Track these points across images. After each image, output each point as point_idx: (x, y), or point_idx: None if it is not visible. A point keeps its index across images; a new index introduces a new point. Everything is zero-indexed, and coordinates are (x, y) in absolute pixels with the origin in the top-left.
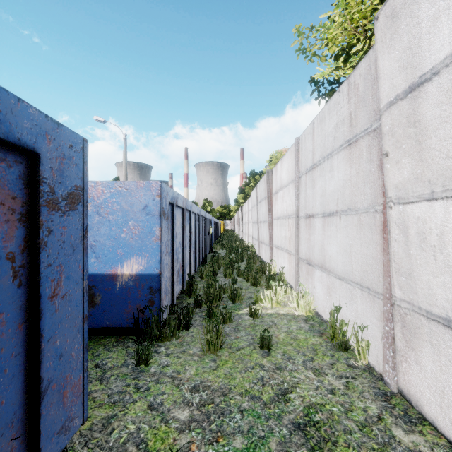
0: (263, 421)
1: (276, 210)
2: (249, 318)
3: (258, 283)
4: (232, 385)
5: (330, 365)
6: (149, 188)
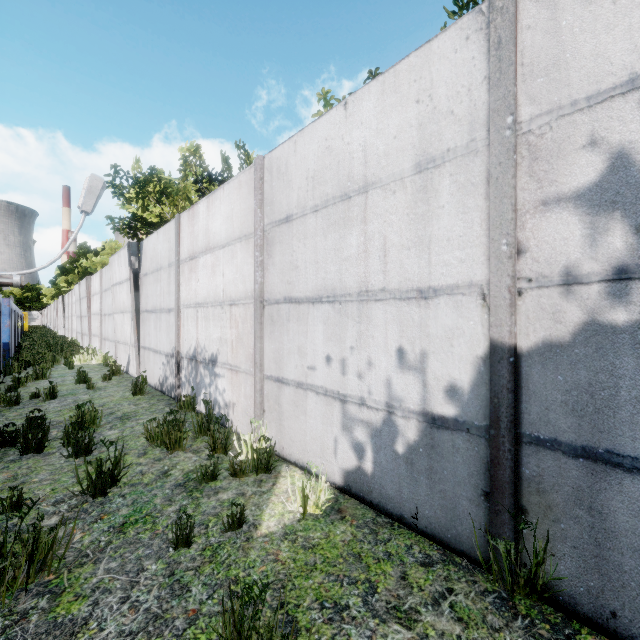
0: (66, 374)
1: (93, 308)
2: (65, 366)
3: (74, 357)
4: (55, 373)
5: (99, 368)
6: (3, 302)
